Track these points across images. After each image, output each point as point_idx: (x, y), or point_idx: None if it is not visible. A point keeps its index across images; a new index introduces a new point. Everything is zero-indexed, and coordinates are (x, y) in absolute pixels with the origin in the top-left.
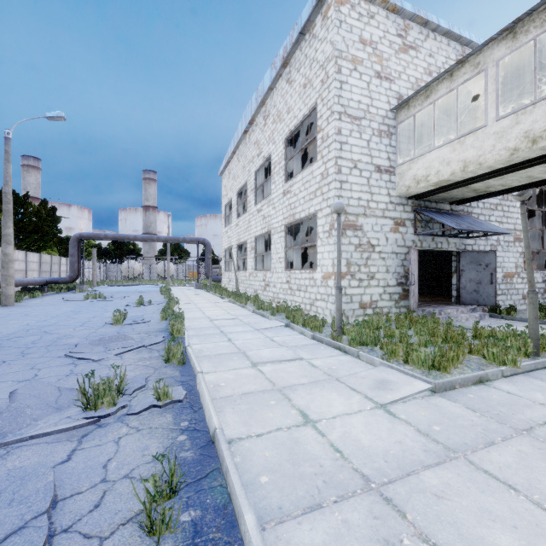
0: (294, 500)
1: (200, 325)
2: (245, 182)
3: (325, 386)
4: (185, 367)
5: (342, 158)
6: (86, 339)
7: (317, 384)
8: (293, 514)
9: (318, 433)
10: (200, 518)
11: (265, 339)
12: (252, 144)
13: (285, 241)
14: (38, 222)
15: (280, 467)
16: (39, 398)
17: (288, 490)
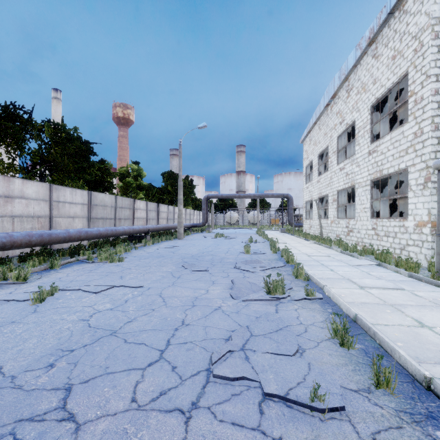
0: (426, 357)
1: (302, 258)
2: (326, 146)
3: (433, 309)
4: (309, 282)
5: (439, 115)
6: (237, 260)
7: (425, 307)
8: (427, 362)
9: (435, 333)
10: (365, 348)
11: (362, 272)
12: (333, 114)
13: (370, 193)
14: (184, 189)
15: (409, 342)
16: (244, 285)
17: (420, 352)
